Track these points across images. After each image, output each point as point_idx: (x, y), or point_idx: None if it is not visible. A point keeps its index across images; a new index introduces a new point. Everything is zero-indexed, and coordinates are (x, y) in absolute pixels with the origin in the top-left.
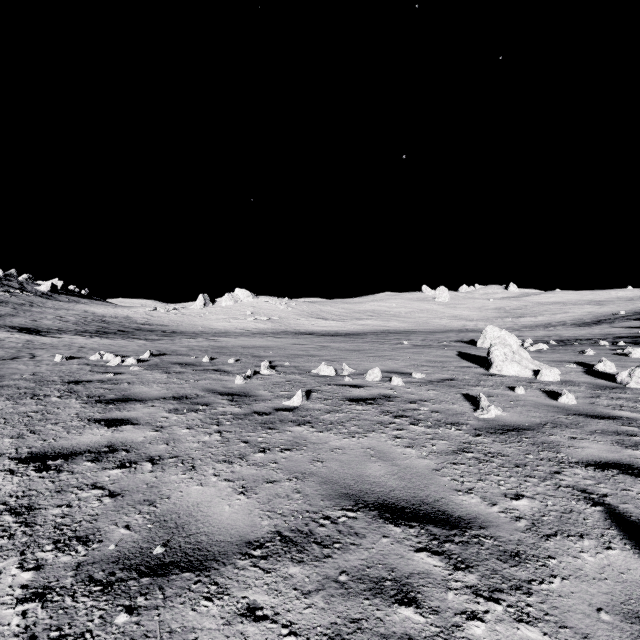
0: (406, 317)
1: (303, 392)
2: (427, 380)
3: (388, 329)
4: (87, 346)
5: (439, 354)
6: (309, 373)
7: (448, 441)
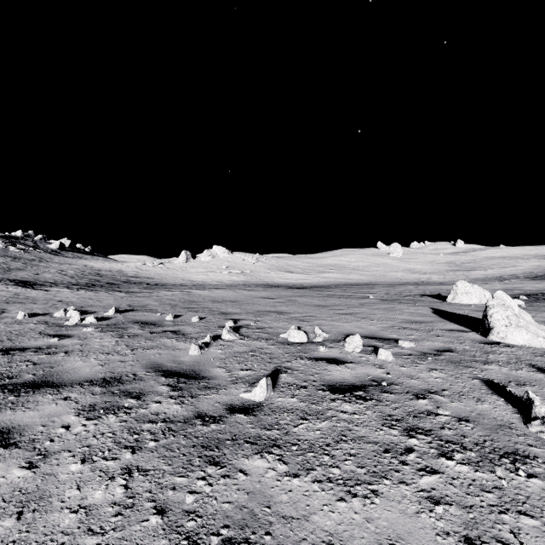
0: (364, 270)
1: (268, 380)
2: (419, 351)
3: (349, 281)
4: (66, 300)
5: (413, 311)
6: (277, 338)
7: (538, 519)
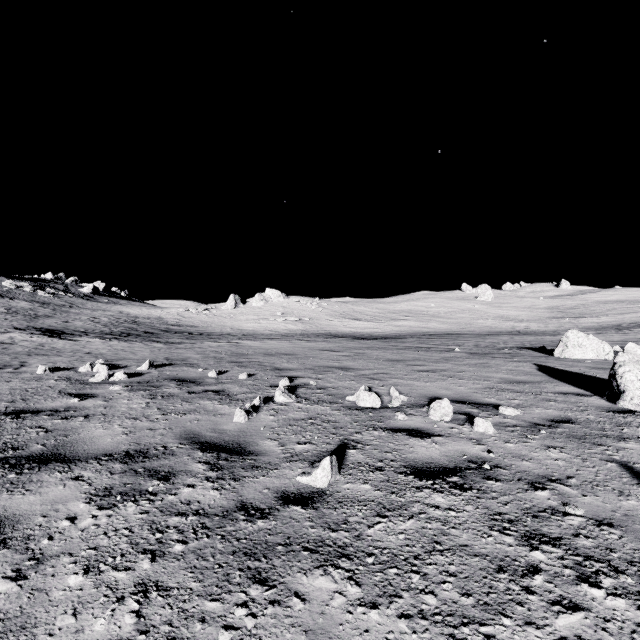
0: (446, 317)
1: (333, 459)
2: (528, 421)
3: (428, 331)
4: (95, 351)
5: (513, 368)
6: (342, 401)
7: None
